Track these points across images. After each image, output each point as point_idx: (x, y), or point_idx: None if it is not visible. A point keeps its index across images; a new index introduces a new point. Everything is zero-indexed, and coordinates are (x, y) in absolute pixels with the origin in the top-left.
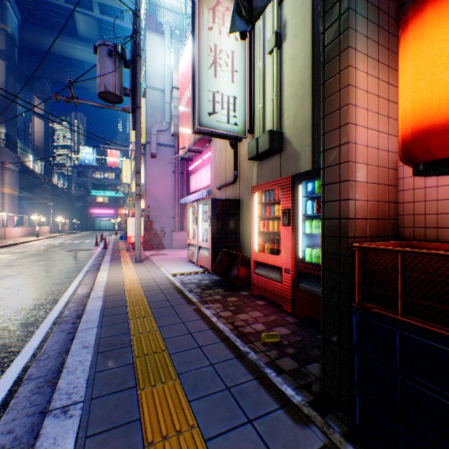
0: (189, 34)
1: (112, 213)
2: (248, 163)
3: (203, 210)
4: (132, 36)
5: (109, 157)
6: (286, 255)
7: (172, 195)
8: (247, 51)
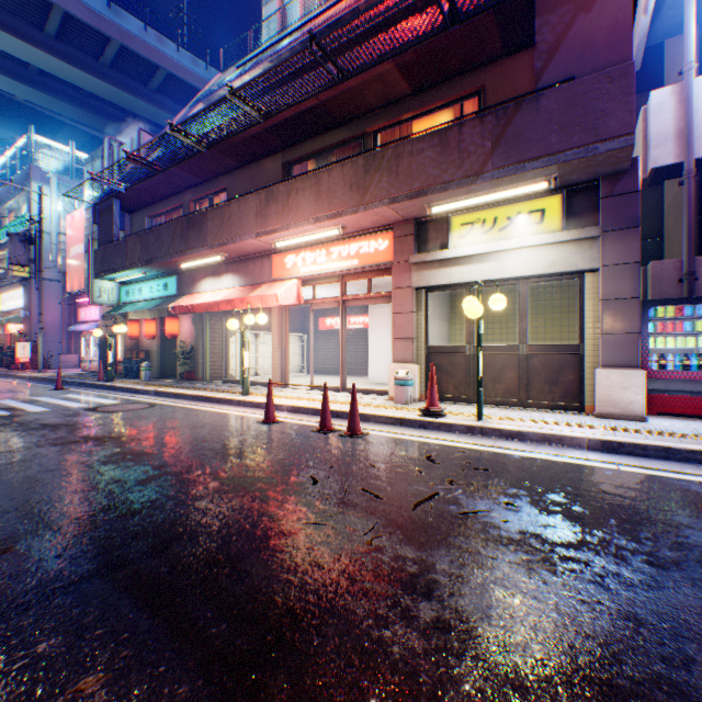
0: (81, 207)
1: None
2: None
3: (95, 340)
4: (37, 223)
5: None
6: None
7: (61, 323)
8: None
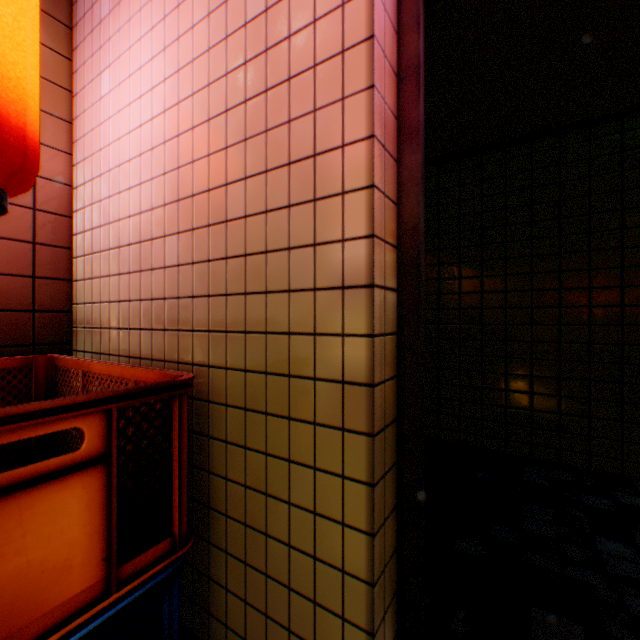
0: None
1: None
2: None
3: None
4: None
5: None
6: None
7: None
8: None
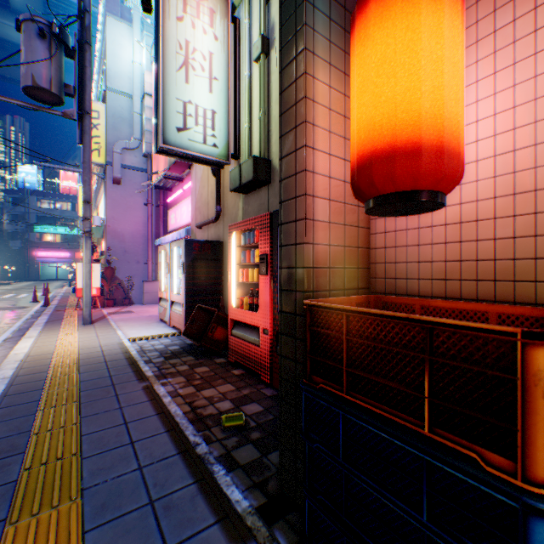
0: None
1: (67, 257)
2: (233, 196)
3: (178, 255)
4: (79, 16)
5: (62, 180)
6: (265, 311)
7: (145, 234)
8: (230, 55)
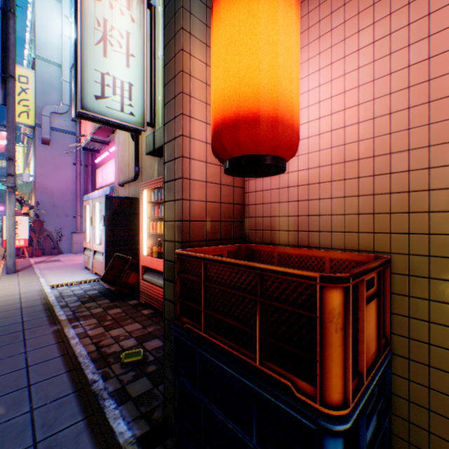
0: None
1: (1, 210)
2: (150, 159)
3: (101, 209)
4: None
5: None
6: None
7: (74, 190)
8: (146, 36)
